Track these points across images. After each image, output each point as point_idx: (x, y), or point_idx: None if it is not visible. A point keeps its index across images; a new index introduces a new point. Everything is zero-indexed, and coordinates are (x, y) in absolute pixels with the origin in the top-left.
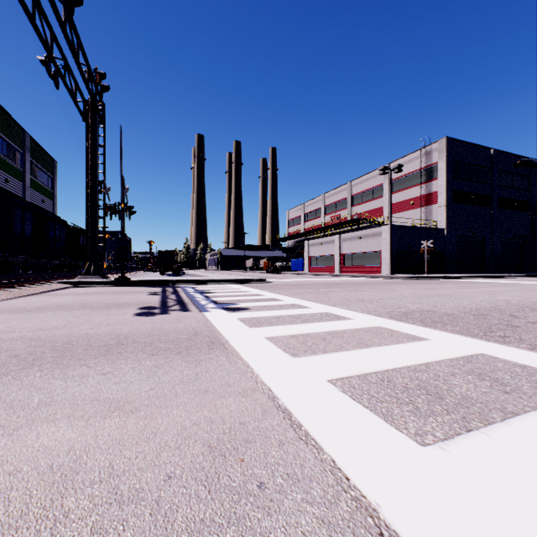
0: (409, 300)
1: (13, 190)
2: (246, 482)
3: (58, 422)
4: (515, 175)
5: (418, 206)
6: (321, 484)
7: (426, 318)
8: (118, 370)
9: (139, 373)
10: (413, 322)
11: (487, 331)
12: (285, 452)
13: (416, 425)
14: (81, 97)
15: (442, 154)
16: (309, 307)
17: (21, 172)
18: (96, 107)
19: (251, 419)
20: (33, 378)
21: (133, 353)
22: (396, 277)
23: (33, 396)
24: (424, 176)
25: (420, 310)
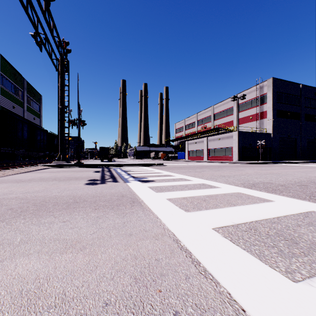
0: (254, 176)
1: (17, 113)
2: (164, 310)
3: (30, 256)
4: (315, 100)
5: (255, 120)
6: (224, 315)
7: (268, 187)
8: (73, 219)
9: (86, 221)
10: (260, 190)
11: (311, 195)
12: (191, 285)
13: (284, 264)
14: (55, 57)
15: (270, 88)
16: (191, 180)
17: (22, 102)
18: (63, 62)
19: (163, 256)
20: (19, 224)
21: (83, 208)
22: (242, 162)
23: (17, 236)
24: (259, 101)
25: (262, 182)
